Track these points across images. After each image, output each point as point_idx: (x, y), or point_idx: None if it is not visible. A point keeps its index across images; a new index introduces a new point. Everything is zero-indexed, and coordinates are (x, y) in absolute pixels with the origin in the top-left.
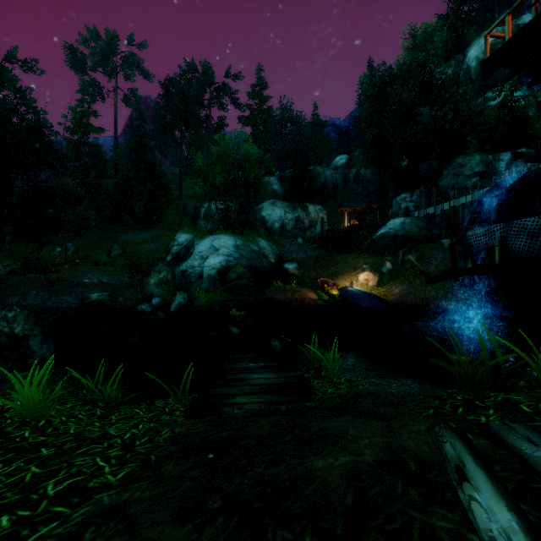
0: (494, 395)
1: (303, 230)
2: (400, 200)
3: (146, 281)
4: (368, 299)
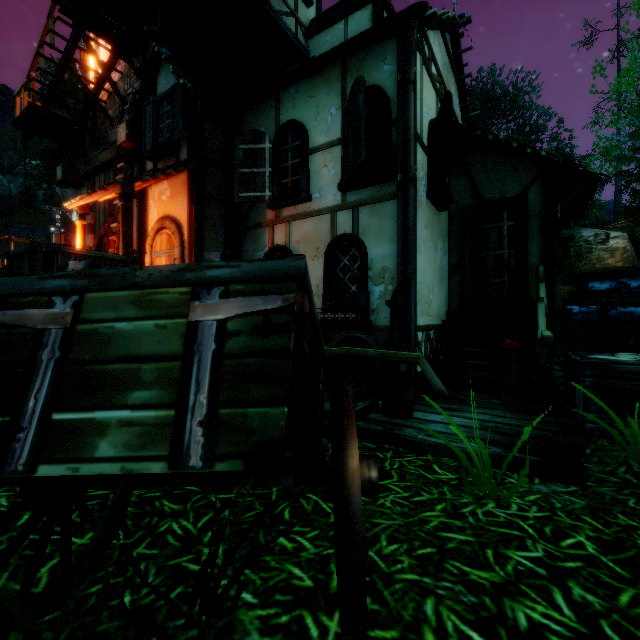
0: None
1: None
2: None
3: None
4: None
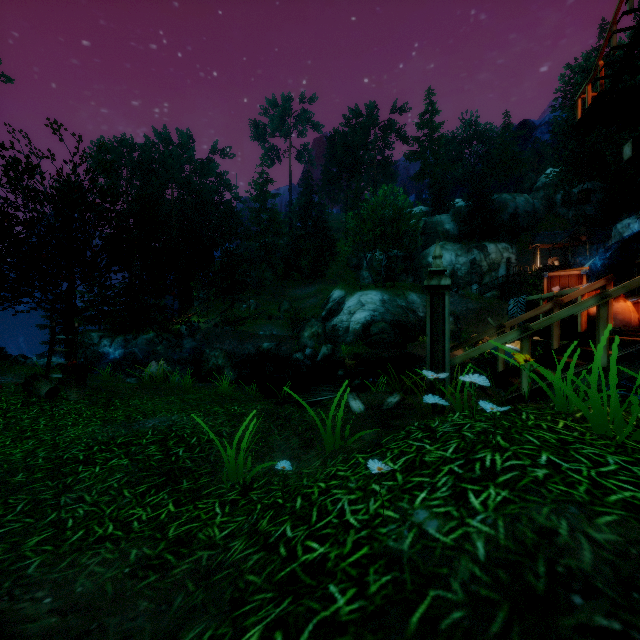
0: None
1: (480, 275)
2: (621, 228)
3: (302, 334)
4: None
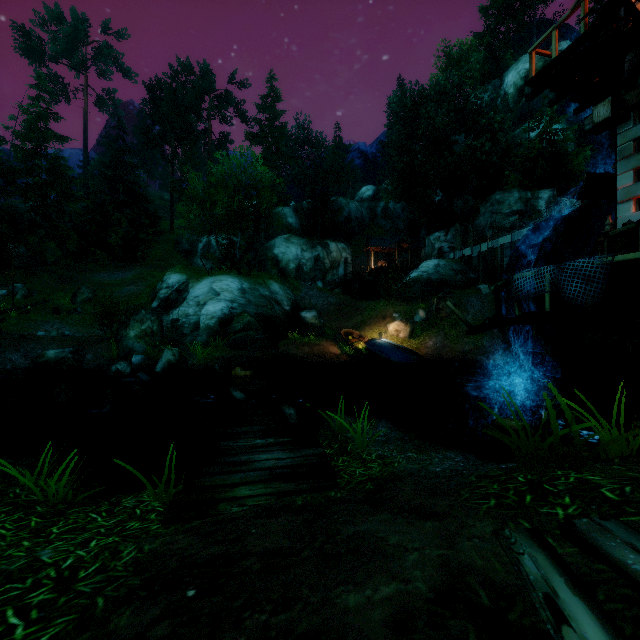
0: (564, 474)
1: (324, 272)
2: (433, 240)
3: (124, 334)
4: (400, 353)
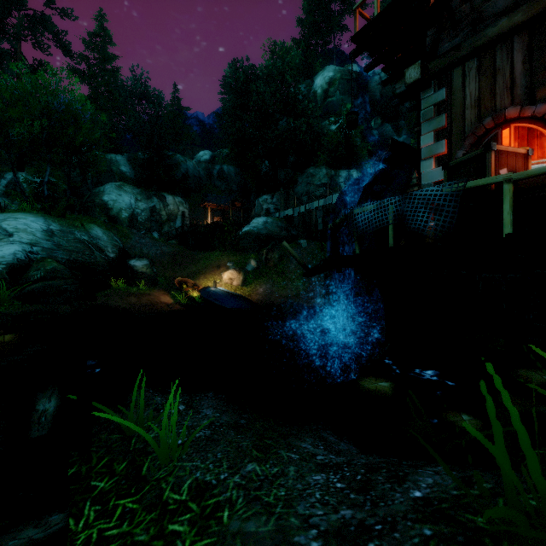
0: None
1: (160, 223)
2: (262, 201)
3: None
4: (233, 300)
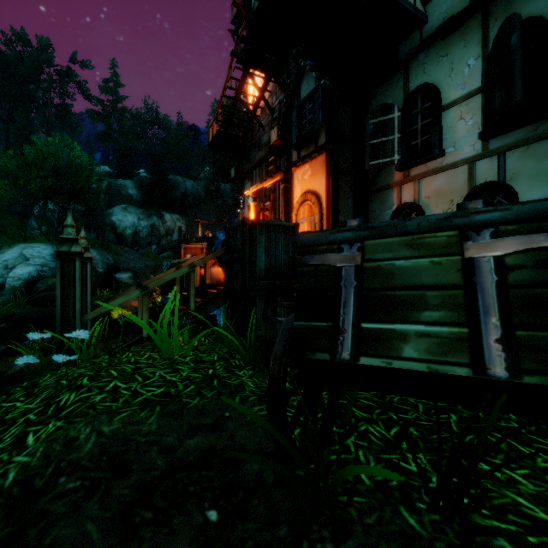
0: None
1: (159, 238)
2: None
3: None
4: None
